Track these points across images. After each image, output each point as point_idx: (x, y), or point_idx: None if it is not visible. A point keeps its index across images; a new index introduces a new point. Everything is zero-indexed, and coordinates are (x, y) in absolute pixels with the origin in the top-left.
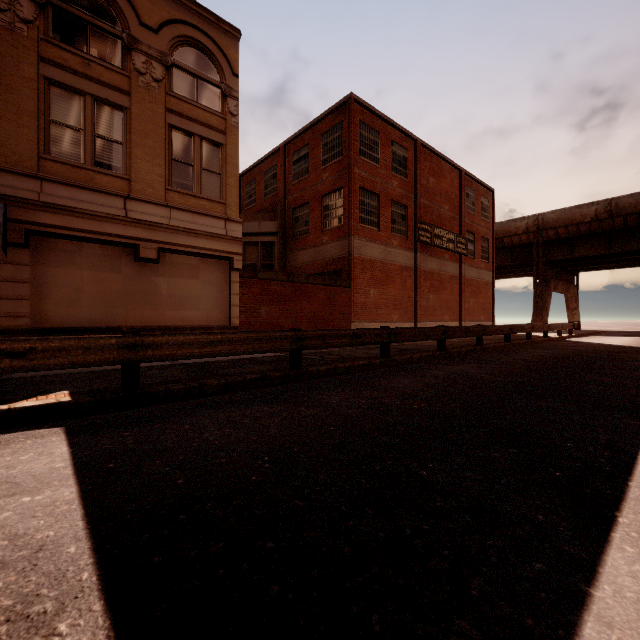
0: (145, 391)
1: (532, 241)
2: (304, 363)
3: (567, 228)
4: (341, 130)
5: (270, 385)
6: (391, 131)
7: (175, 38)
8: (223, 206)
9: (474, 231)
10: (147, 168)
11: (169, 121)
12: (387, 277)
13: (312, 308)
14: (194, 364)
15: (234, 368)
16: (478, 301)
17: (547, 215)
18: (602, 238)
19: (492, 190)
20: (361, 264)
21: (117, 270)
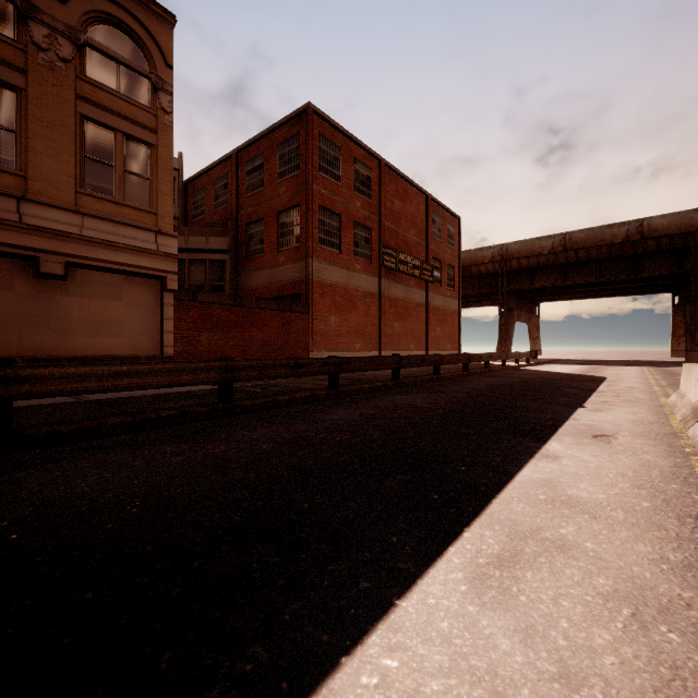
0: (20, 434)
1: (497, 271)
2: (240, 396)
3: (528, 259)
4: (299, 142)
5: (192, 422)
6: (354, 148)
7: (89, 12)
8: (153, 216)
9: (440, 258)
10: (50, 165)
11: (81, 111)
12: (349, 303)
13: (264, 336)
14: (105, 401)
15: (153, 404)
16: (444, 330)
17: (511, 245)
18: (558, 270)
19: (458, 217)
20: (320, 288)
21: (7, 287)
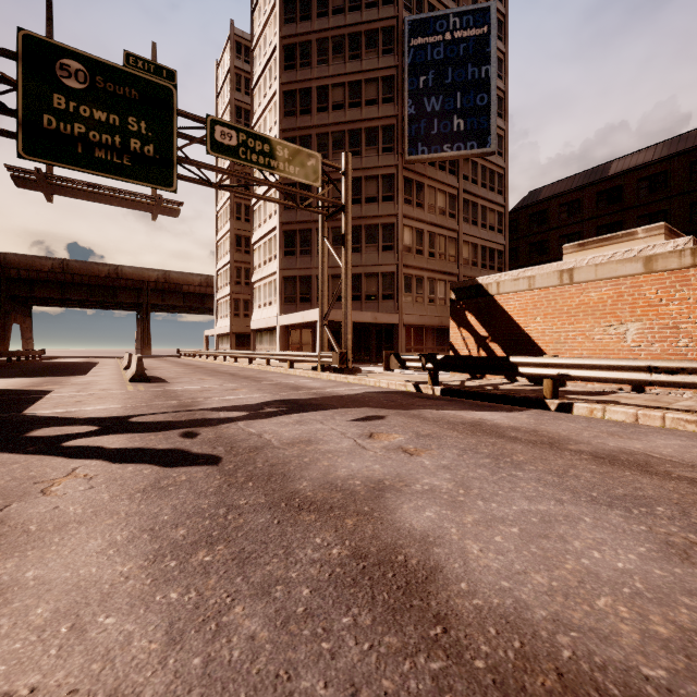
0: None
1: None
2: None
3: (29, 272)
4: None
5: None
6: None
7: None
8: None
9: None
10: None
11: None
12: None
13: None
14: None
15: None
16: None
17: (10, 256)
18: (57, 286)
19: None
20: None
21: None
